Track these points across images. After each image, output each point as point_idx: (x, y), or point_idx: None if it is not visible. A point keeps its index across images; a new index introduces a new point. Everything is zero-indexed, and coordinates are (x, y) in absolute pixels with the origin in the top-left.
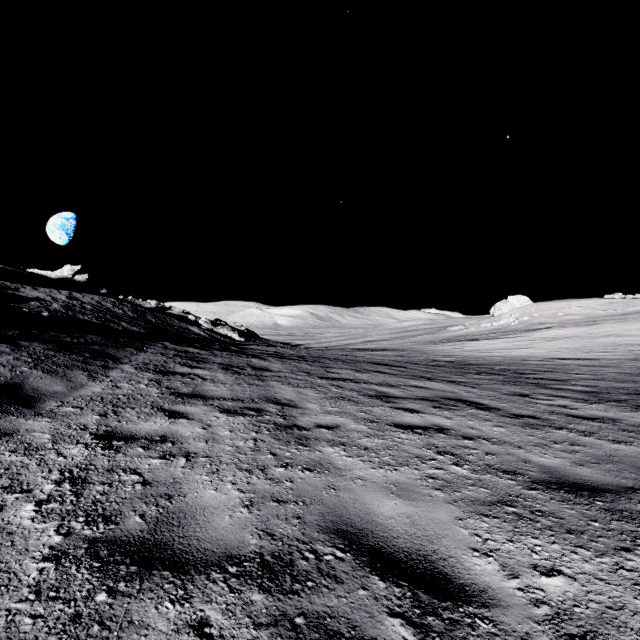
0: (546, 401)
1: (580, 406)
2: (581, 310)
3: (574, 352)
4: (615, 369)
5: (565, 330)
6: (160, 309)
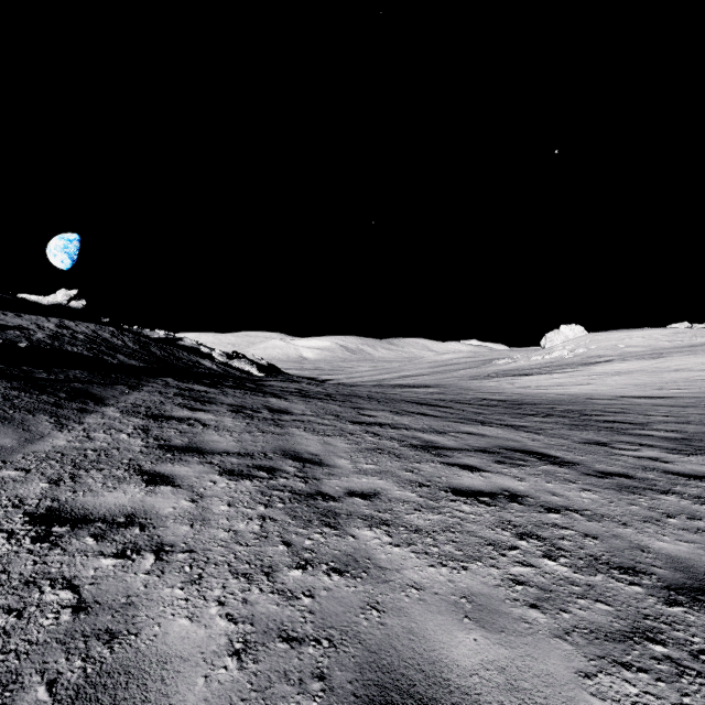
0: (631, 452)
1: (676, 459)
2: (644, 341)
3: (643, 389)
4: (698, 410)
5: (628, 364)
6: (170, 340)
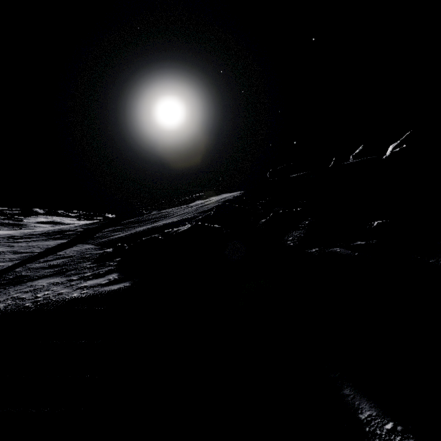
0: None
1: None
2: None
3: None
4: None
5: None
6: None
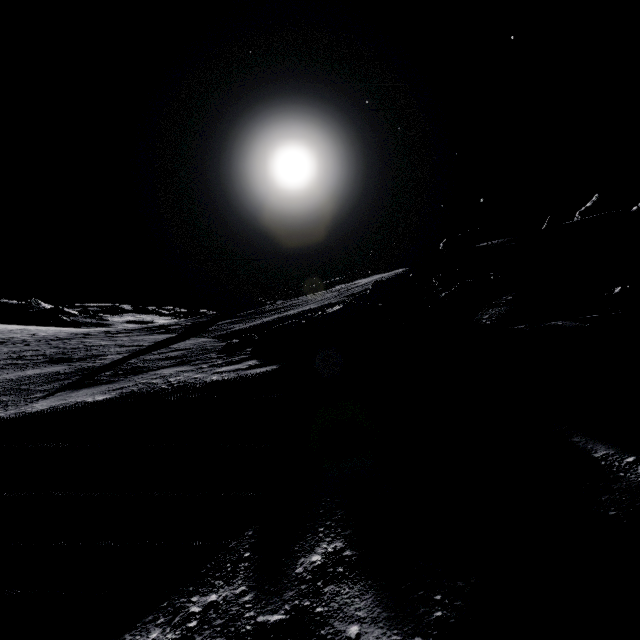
0: None
1: None
2: None
3: None
4: None
5: None
6: None
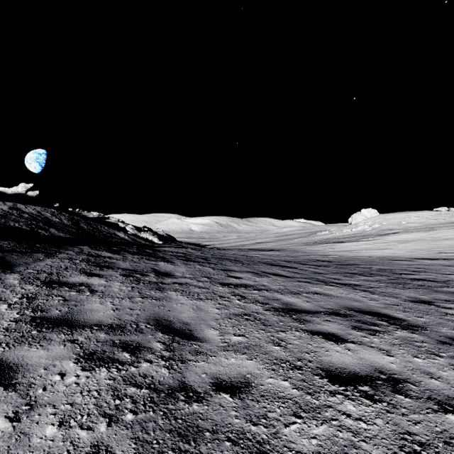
0: None
1: None
2: (418, 219)
3: (427, 253)
4: None
5: (411, 234)
6: (100, 218)
